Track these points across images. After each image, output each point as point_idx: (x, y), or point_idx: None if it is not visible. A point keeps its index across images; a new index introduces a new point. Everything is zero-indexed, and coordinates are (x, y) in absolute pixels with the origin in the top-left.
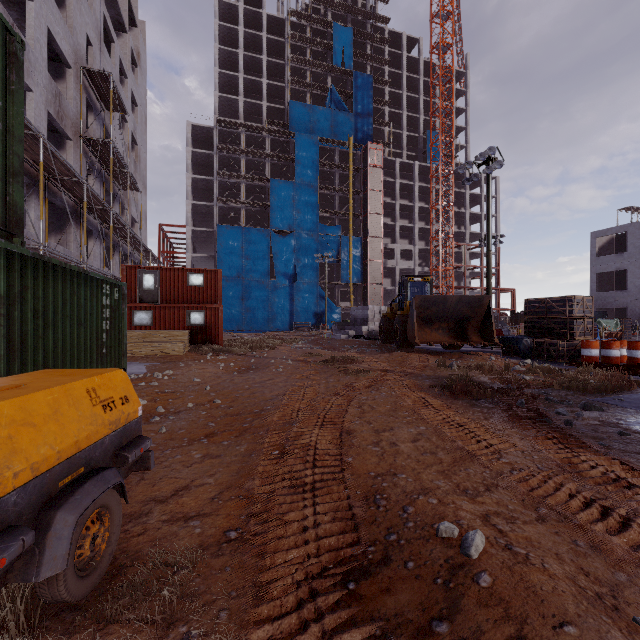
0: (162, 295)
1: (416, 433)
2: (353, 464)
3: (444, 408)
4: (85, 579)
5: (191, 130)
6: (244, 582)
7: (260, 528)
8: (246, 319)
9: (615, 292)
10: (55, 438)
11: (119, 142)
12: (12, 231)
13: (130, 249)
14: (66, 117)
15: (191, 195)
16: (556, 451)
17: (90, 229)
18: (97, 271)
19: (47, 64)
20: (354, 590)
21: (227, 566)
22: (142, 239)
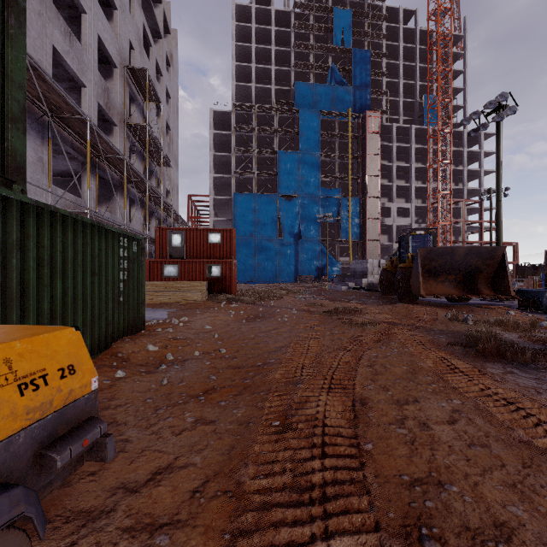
0: (187, 252)
1: (450, 409)
2: (375, 455)
3: (476, 374)
4: None
5: (213, 116)
6: None
7: None
8: (257, 272)
9: None
10: None
11: (156, 128)
12: (11, 178)
13: (164, 215)
14: (113, 107)
15: (213, 170)
16: None
17: (132, 199)
18: (136, 232)
19: (100, 67)
20: None
21: None
22: (174, 207)
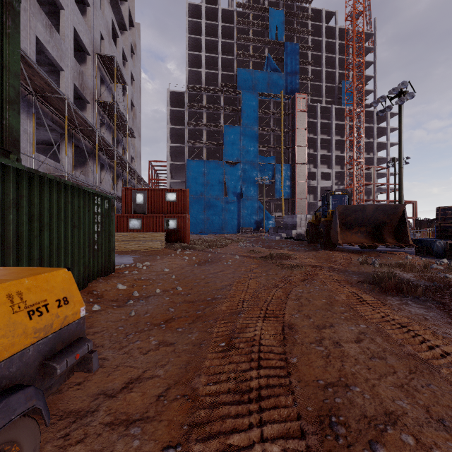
0: (148, 208)
1: (357, 332)
2: (299, 366)
3: (378, 305)
4: None
5: (170, 95)
6: None
7: (201, 448)
8: (207, 225)
9: None
10: None
11: (122, 105)
12: (8, 149)
13: (129, 177)
14: (86, 88)
15: (170, 140)
16: None
17: (102, 164)
18: (105, 192)
19: (75, 54)
20: None
21: None
22: (137, 171)
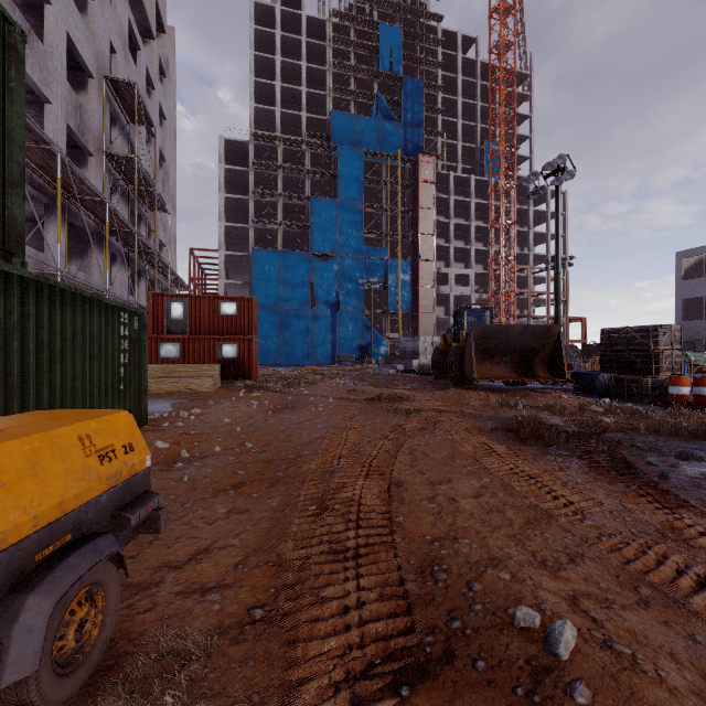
0: (191, 325)
1: (479, 486)
2: (404, 524)
3: (511, 456)
4: (68, 678)
5: (224, 145)
6: (269, 681)
7: (291, 605)
8: (284, 352)
9: (705, 321)
10: (31, 499)
11: (146, 159)
12: (11, 250)
13: (158, 275)
14: (88, 131)
15: (224, 216)
16: (653, 512)
17: (114, 254)
18: (121, 299)
19: (68, 74)
20: (408, 698)
21: (249, 657)
22: (171, 265)
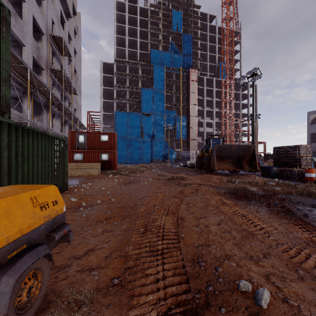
0: (88, 145)
1: (219, 220)
2: (184, 238)
3: (233, 205)
4: (23, 315)
5: (102, 65)
6: None
7: (131, 277)
8: (129, 157)
9: None
10: (5, 229)
11: (68, 71)
12: (3, 110)
13: (73, 123)
14: (42, 59)
15: (102, 97)
16: (302, 233)
17: (53, 113)
18: (56, 134)
19: (33, 33)
20: None
21: (111, 303)
22: (79, 118)
